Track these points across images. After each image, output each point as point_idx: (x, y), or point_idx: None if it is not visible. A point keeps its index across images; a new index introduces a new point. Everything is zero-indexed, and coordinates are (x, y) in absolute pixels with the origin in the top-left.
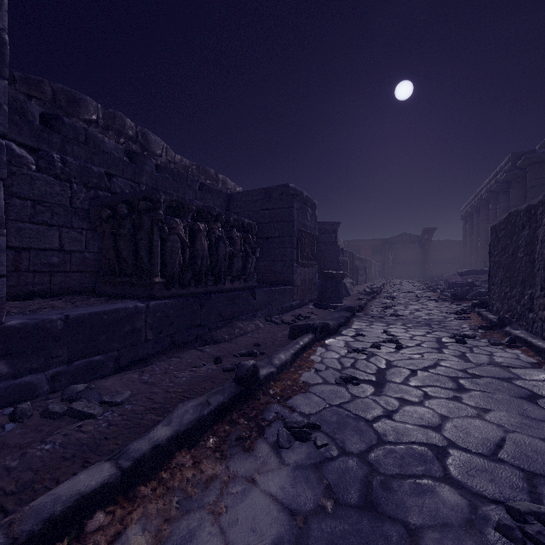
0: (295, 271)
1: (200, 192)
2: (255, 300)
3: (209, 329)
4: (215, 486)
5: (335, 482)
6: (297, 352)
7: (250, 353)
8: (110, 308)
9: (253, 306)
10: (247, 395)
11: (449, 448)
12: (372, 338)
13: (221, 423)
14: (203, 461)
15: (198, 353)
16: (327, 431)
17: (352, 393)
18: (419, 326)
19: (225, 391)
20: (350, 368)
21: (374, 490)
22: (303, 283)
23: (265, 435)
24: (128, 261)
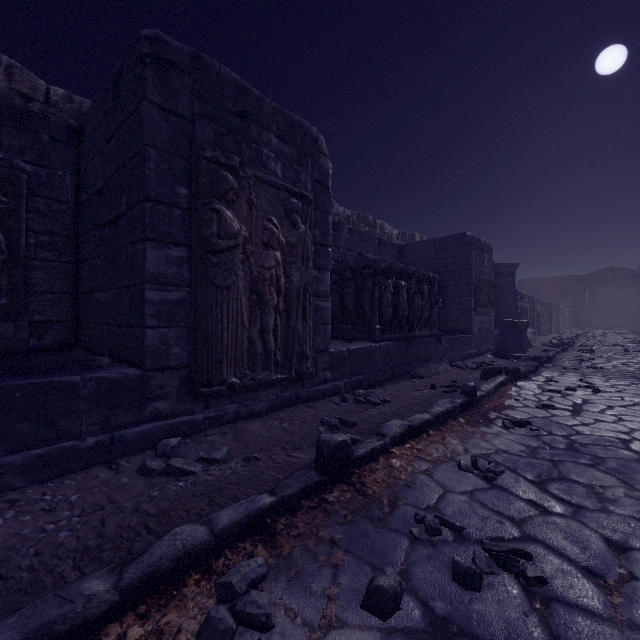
0: (472, 319)
1: (378, 247)
2: (440, 346)
3: (412, 367)
4: (477, 434)
5: (548, 441)
6: (497, 386)
7: (454, 386)
8: (364, 345)
9: (439, 352)
10: (472, 404)
11: (633, 440)
12: (566, 384)
13: (463, 414)
14: (463, 426)
15: (412, 383)
16: (537, 426)
17: (552, 413)
18: (623, 378)
19: (460, 398)
20: (547, 401)
21: (575, 446)
22: (480, 332)
23: (494, 423)
24: (352, 312)
